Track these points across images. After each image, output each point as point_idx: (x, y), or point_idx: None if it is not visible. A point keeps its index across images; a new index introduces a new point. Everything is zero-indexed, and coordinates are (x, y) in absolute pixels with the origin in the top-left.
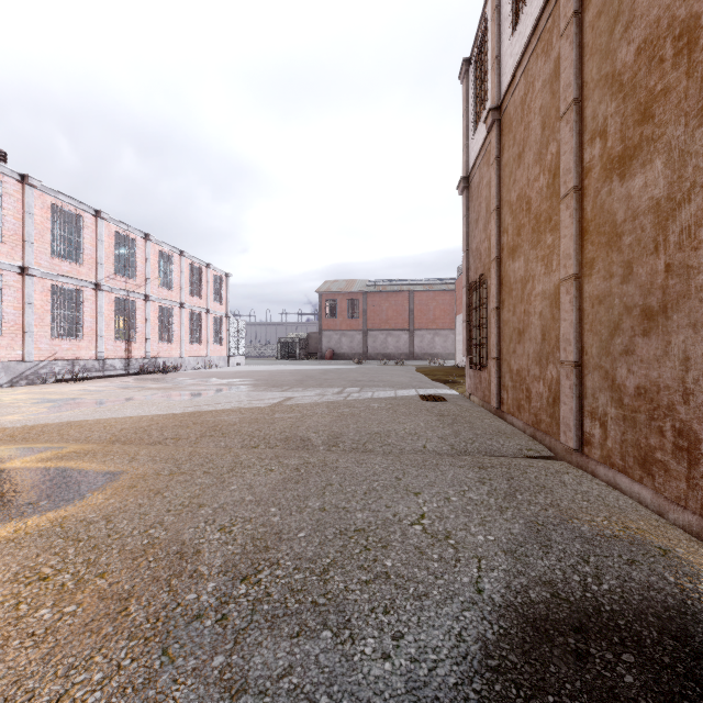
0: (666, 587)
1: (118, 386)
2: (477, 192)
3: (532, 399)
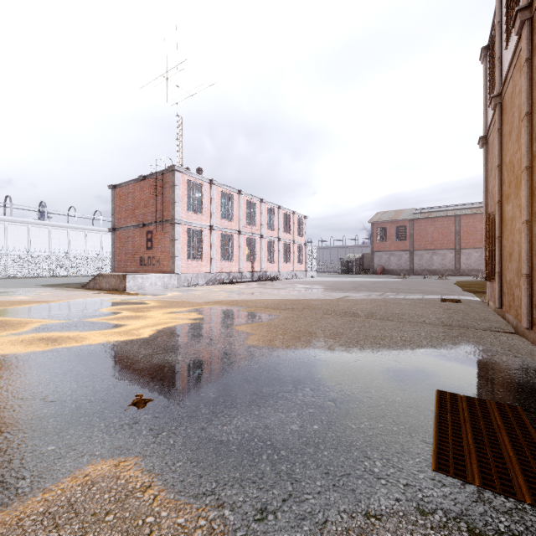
0: (497, 360)
1: (252, 286)
2: (491, 149)
3: (514, 300)
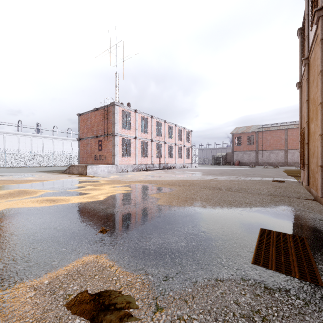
0: (298, 214)
1: (159, 172)
2: (303, 90)
3: (315, 180)
